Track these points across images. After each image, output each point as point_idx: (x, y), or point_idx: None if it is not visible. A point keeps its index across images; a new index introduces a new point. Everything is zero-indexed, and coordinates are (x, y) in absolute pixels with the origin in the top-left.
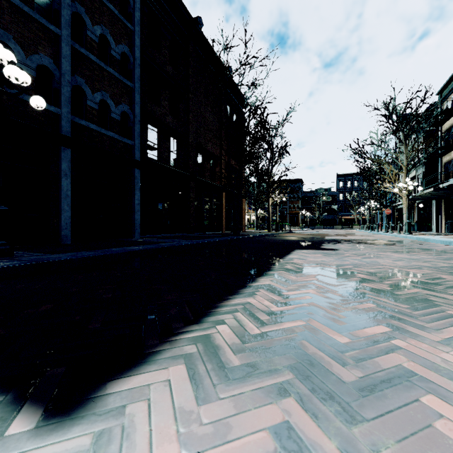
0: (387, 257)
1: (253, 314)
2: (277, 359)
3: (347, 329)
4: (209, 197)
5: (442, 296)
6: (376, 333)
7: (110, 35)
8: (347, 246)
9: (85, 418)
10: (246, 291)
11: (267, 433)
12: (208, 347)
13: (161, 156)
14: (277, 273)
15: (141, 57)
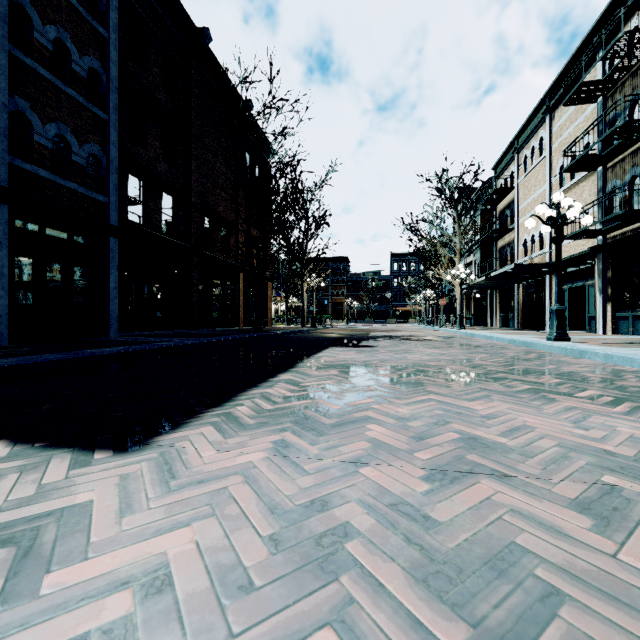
0: (419, 352)
1: (269, 399)
2: (283, 419)
3: (344, 402)
4: (221, 280)
5: (434, 380)
6: (364, 402)
7: (71, 41)
8: (387, 343)
9: (147, 450)
10: (265, 384)
11: (270, 443)
12: (230, 418)
13: (148, 220)
14: (300, 370)
15: (118, 75)
